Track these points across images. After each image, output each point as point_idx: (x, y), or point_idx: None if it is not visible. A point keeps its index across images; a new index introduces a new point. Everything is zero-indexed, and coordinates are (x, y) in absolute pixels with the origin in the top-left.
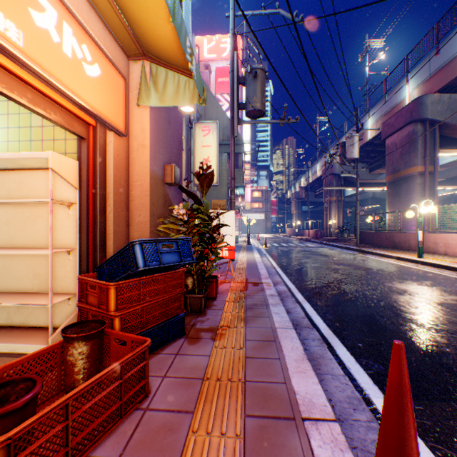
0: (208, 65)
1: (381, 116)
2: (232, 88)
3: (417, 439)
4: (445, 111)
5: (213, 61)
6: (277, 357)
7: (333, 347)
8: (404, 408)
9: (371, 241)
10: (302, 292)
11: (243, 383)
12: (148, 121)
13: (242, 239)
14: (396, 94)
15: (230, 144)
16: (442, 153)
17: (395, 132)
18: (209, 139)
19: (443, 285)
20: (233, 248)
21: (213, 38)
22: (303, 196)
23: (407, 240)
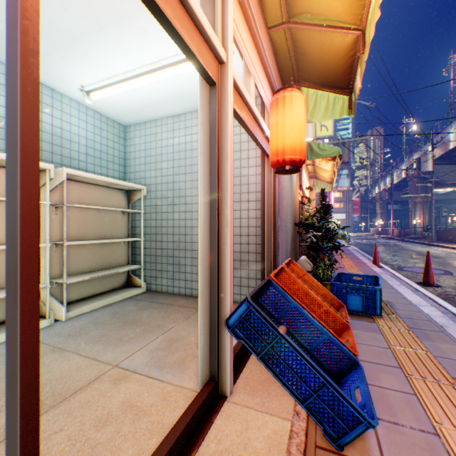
0: None
1: None
2: None
3: (385, 266)
4: None
5: None
6: (356, 257)
7: None
8: (375, 252)
9: (445, 238)
10: (369, 255)
11: (348, 258)
12: (314, 196)
13: None
14: None
15: None
16: None
17: None
18: None
19: (454, 256)
20: None
21: None
22: (385, 198)
23: None
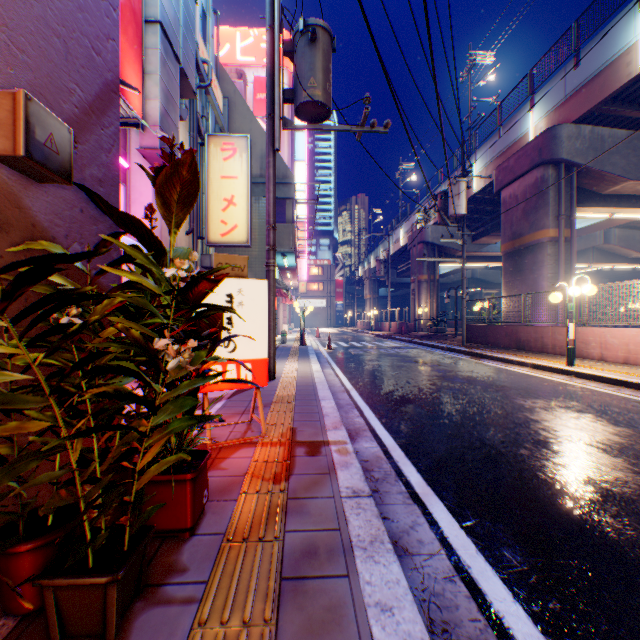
0: (242, 71)
1: (494, 158)
2: (271, 60)
3: None
4: (586, 151)
5: (251, 66)
6: None
7: None
8: None
9: (484, 339)
10: (414, 459)
11: None
12: None
13: (293, 336)
14: (516, 126)
15: (268, 164)
16: (577, 212)
17: (515, 179)
18: (234, 166)
19: None
20: (263, 364)
21: (250, 33)
22: (381, 274)
23: (540, 337)
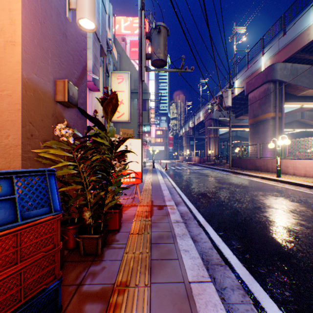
0: (124, 38)
1: (245, 78)
2: (140, 41)
3: None
4: (288, 75)
5: (128, 35)
6: None
7: (260, 303)
8: None
9: (239, 165)
10: (202, 213)
11: None
12: (19, 9)
13: (149, 164)
14: (255, 63)
15: (139, 87)
16: (285, 104)
17: (255, 89)
18: (123, 86)
19: (309, 201)
20: (139, 174)
21: (128, 19)
22: (191, 134)
23: (265, 164)
